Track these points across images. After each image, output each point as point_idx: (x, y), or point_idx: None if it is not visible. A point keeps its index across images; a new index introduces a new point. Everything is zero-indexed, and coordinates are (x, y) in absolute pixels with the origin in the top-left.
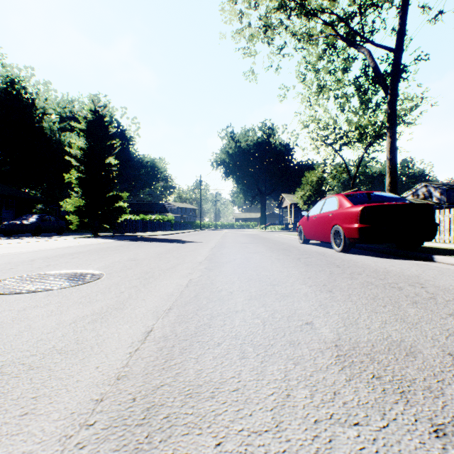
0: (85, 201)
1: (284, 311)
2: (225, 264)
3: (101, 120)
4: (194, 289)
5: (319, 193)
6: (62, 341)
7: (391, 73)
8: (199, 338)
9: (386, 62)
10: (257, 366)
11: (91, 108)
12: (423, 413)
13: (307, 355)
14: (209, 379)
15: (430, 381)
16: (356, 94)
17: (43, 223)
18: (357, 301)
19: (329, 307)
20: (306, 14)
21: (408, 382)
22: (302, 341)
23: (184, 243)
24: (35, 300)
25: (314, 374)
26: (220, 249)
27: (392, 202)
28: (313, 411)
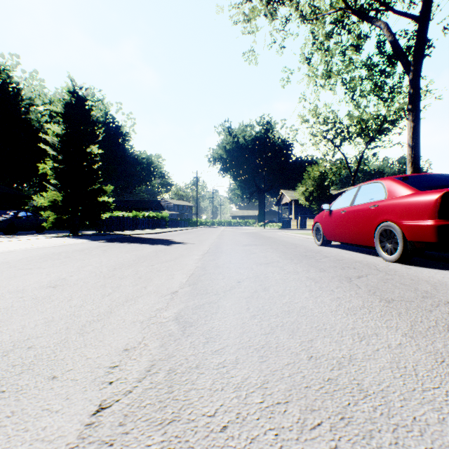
0: (63, 195)
1: None
2: (221, 301)
3: (81, 103)
4: None
5: (322, 188)
6: None
7: (415, 46)
8: None
9: (405, 37)
10: None
11: (69, 88)
12: None
13: None
14: None
15: None
16: (368, 76)
17: (18, 220)
18: None
19: None
20: None
21: None
22: None
23: (169, 245)
24: None
25: None
26: (216, 256)
27: None
28: None
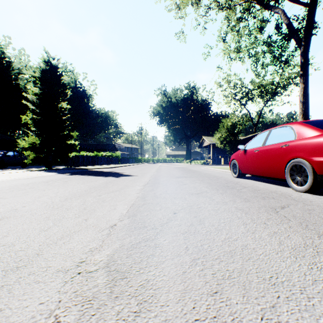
0: (40, 139)
1: None
2: (158, 238)
3: (53, 70)
4: None
5: (233, 135)
6: None
7: (306, 26)
8: None
9: (297, 20)
10: None
11: (44, 59)
12: None
13: None
14: None
15: None
16: (269, 50)
17: (7, 158)
18: None
19: None
20: None
21: None
22: None
23: (118, 177)
24: None
25: None
26: (154, 186)
27: None
28: None
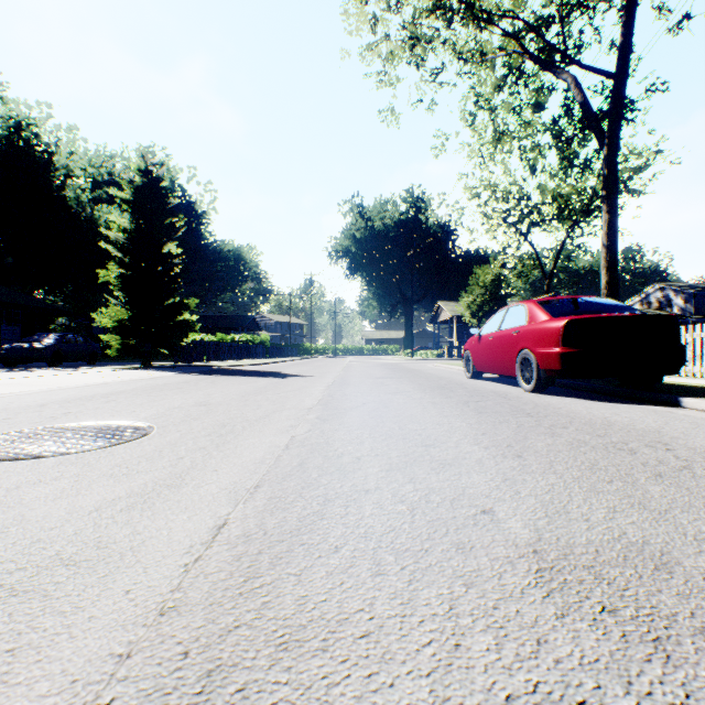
0: (131, 311)
1: (445, 489)
2: (349, 412)
3: (156, 186)
4: (299, 452)
5: (496, 299)
6: (73, 544)
7: (610, 112)
8: (304, 537)
9: (602, 94)
10: (403, 589)
11: (139, 166)
12: (698, 682)
13: (487, 568)
14: (319, 615)
15: (702, 618)
16: (554, 145)
17: (65, 347)
18: (565, 472)
19: (519, 483)
20: (477, 20)
21: (665, 620)
22: (477, 543)
23: (284, 378)
24: (37, 471)
25: (501, 605)
26: (342, 387)
27: (614, 313)
28: (503, 678)
